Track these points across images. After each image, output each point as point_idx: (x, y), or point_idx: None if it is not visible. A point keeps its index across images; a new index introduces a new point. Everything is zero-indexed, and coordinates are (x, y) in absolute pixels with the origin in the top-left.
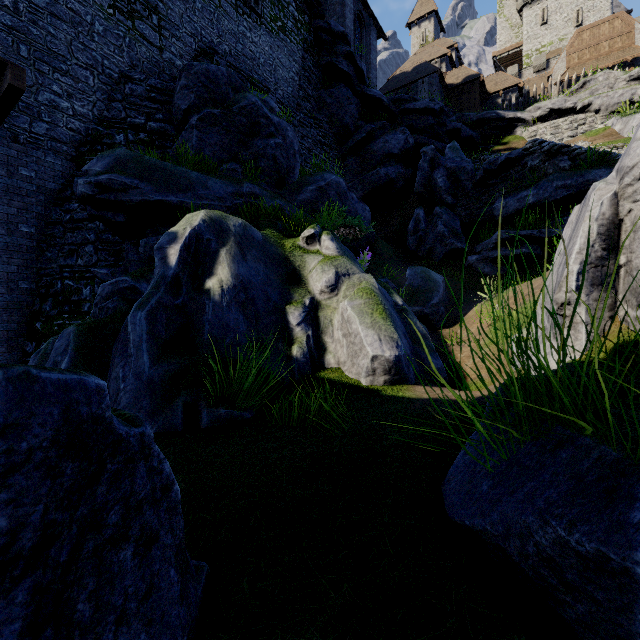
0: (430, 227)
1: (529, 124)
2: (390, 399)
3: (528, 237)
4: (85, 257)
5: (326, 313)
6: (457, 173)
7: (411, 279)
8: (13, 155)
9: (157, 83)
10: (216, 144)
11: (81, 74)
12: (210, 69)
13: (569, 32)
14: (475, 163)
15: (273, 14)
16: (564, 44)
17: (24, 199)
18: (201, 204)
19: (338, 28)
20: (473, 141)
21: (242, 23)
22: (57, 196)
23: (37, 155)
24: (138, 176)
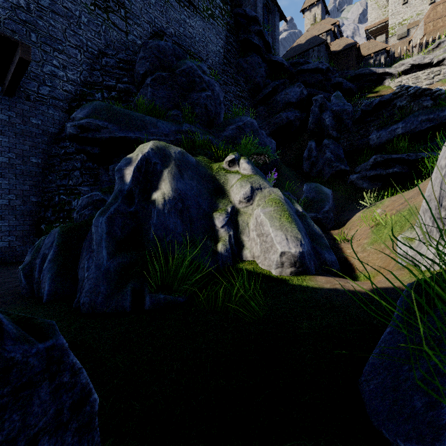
0: (320, 154)
1: (395, 77)
2: (297, 288)
3: (398, 159)
4: (74, 179)
5: (244, 218)
6: (340, 114)
7: (307, 192)
8: (26, 109)
9: (124, 56)
10: (164, 97)
11: (72, 52)
12: (160, 44)
13: (425, 8)
14: (354, 106)
15: (205, 5)
16: (421, 17)
17: (34, 139)
18: (152, 139)
19: (251, 13)
20: (351, 91)
21: (183, 13)
22: (56, 137)
23: (42, 109)
24: (107, 119)
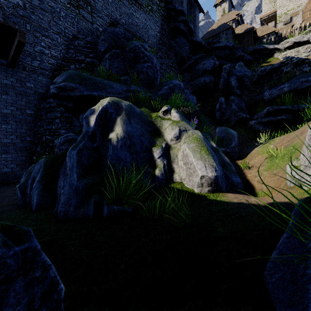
0: (228, 107)
1: (282, 51)
2: (213, 202)
3: (285, 109)
4: (56, 125)
5: (174, 151)
6: (242, 78)
7: (219, 133)
8: (23, 76)
9: (90, 39)
10: (118, 67)
11: (54, 37)
12: (115, 30)
13: (303, 2)
14: (252, 72)
15: (146, 3)
16: (300, 8)
17: (28, 97)
18: (109, 96)
19: (179, 8)
20: (250, 62)
21: (131, 8)
22: (43, 96)
23: (34, 76)
24: (78, 83)
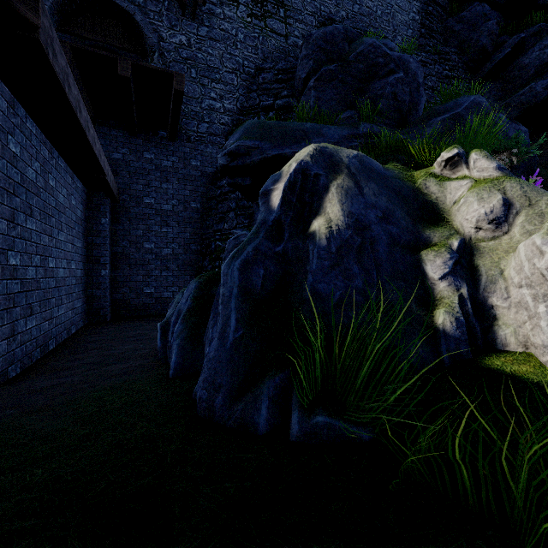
0: None
1: None
2: None
3: None
4: (229, 222)
5: (489, 260)
6: None
7: None
8: (187, 152)
9: (283, 66)
10: (332, 99)
11: (229, 78)
12: (327, 31)
13: None
14: None
15: None
16: None
17: (193, 183)
18: None
19: None
20: None
21: None
22: (213, 177)
23: (201, 148)
24: (259, 138)
